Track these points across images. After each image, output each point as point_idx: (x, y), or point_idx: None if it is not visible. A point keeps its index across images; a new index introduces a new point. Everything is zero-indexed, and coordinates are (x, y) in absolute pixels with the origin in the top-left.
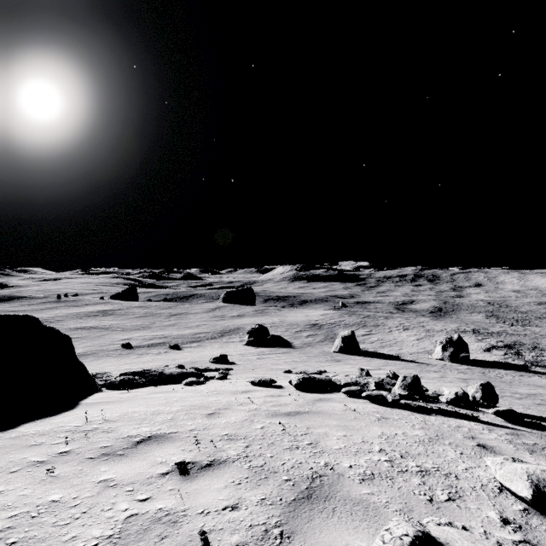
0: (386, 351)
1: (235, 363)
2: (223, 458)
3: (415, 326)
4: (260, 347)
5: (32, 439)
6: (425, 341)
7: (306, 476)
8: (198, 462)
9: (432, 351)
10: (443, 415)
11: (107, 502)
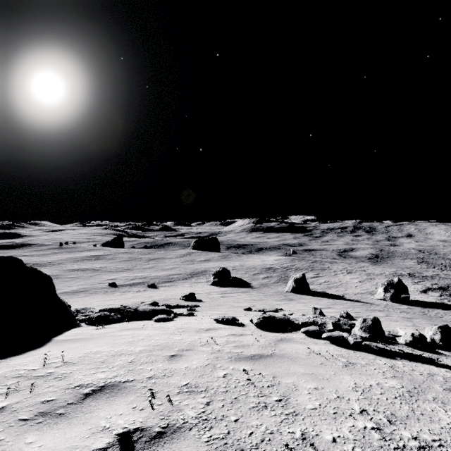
0: (333, 291)
1: (201, 300)
2: (178, 422)
3: (357, 270)
4: (223, 287)
5: None
6: (367, 283)
7: None
8: (147, 429)
9: (374, 292)
10: (407, 359)
11: None
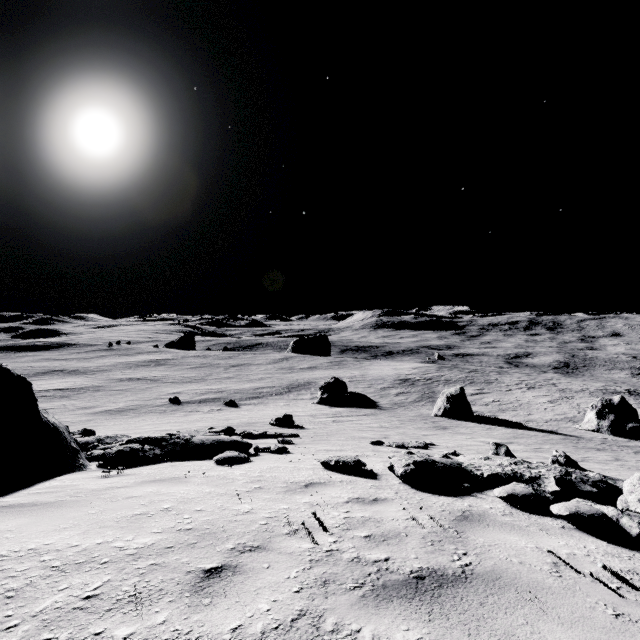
0: (510, 416)
1: (303, 426)
2: None
3: (543, 384)
4: (336, 407)
5: None
6: (562, 404)
7: None
8: None
9: (577, 418)
10: None
11: None
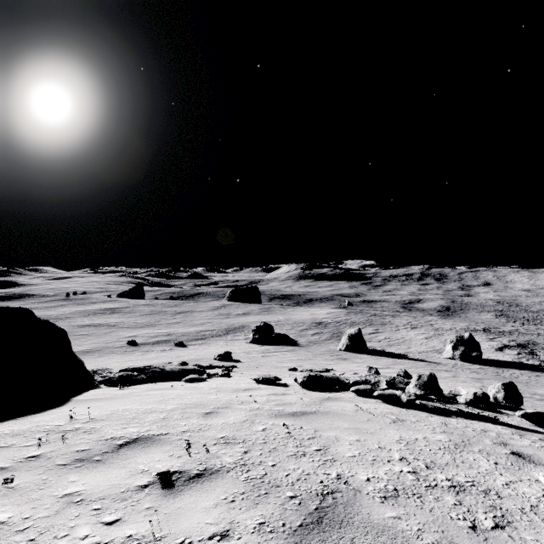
0: (394, 349)
1: (239, 360)
2: (216, 467)
3: (423, 324)
4: (265, 345)
5: (3, 440)
6: (434, 340)
7: (315, 492)
8: (186, 472)
9: (442, 350)
10: (464, 417)
11: (65, 524)
